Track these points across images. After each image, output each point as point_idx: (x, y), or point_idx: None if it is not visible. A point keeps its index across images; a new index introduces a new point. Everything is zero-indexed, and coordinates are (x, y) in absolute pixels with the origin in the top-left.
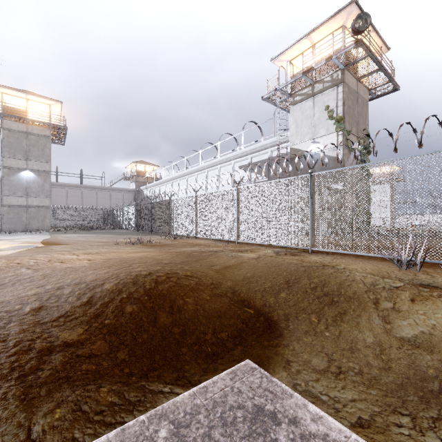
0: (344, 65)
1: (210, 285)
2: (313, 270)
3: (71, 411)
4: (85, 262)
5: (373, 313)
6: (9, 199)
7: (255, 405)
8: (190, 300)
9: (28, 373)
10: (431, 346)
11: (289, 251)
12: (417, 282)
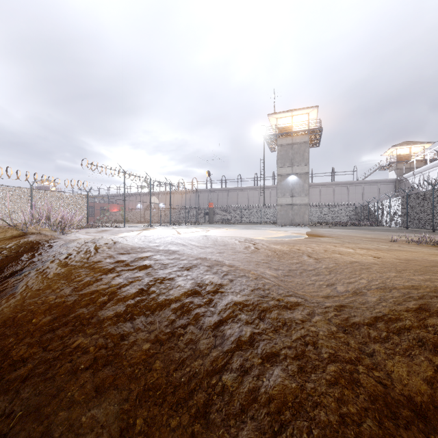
0: None
1: None
2: None
3: None
4: (371, 258)
5: None
6: (281, 200)
7: None
8: None
9: None
10: None
11: None
12: None
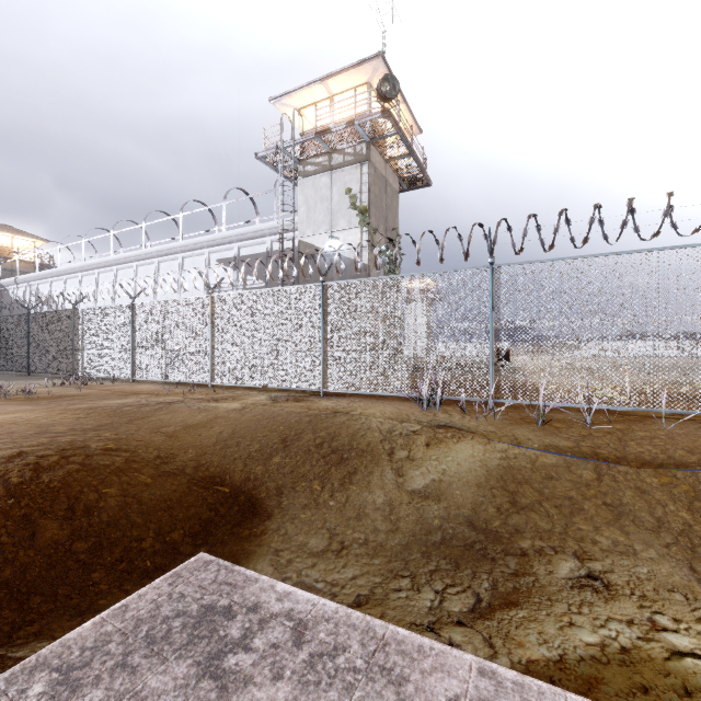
0: (369, 138)
1: (154, 460)
2: (321, 420)
3: None
4: None
5: (387, 467)
6: None
7: (203, 605)
8: (113, 490)
9: None
10: (439, 494)
11: (293, 396)
12: (435, 424)
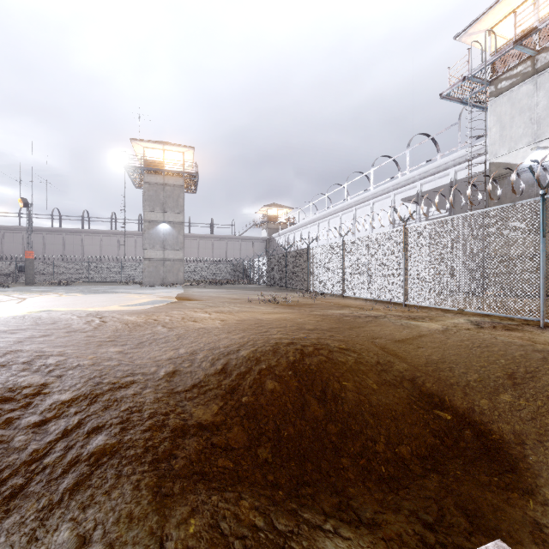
0: None
1: (375, 367)
2: None
3: (207, 529)
4: (218, 322)
5: None
6: (149, 253)
7: None
8: (349, 387)
9: (161, 460)
10: None
11: (499, 323)
12: None
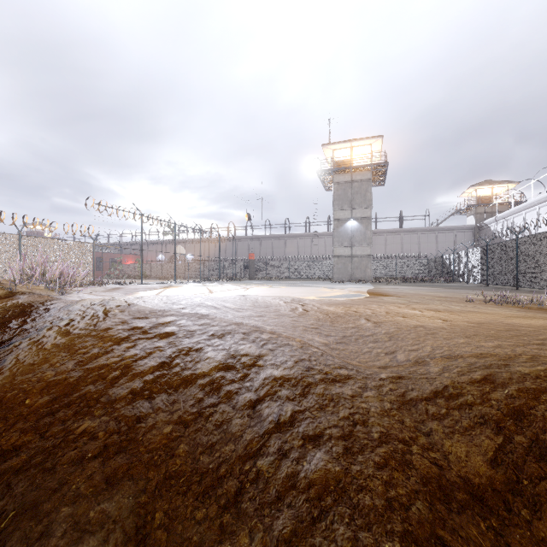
0: None
1: None
2: None
3: None
4: (439, 322)
5: None
6: (338, 250)
7: None
8: None
9: None
10: None
11: None
12: None
